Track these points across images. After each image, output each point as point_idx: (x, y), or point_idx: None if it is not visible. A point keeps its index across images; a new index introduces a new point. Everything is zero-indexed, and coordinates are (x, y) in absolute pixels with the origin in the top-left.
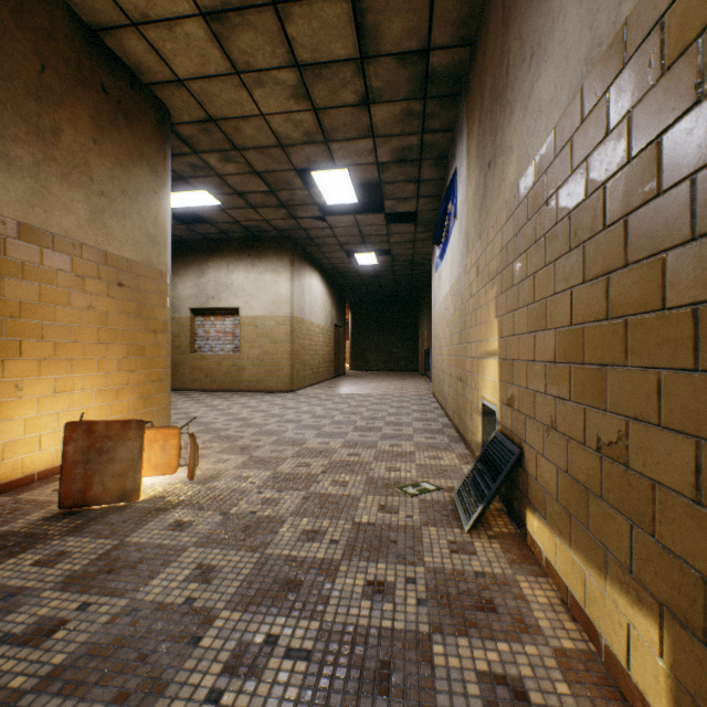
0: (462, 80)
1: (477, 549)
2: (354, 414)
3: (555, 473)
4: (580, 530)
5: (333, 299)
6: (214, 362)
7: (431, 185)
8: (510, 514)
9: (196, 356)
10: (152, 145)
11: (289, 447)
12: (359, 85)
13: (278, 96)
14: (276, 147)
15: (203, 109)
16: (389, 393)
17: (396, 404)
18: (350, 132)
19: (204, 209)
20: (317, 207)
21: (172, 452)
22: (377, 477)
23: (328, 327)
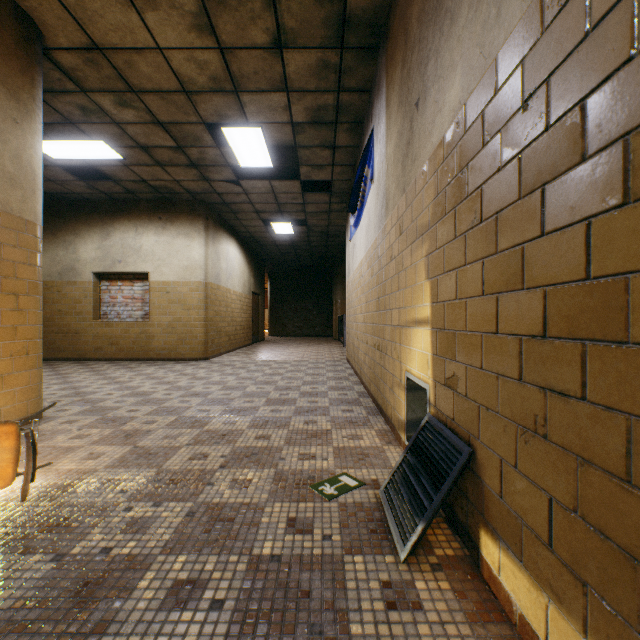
0: (381, 29)
1: (422, 596)
2: (267, 384)
3: (544, 502)
4: (615, 623)
5: (251, 268)
6: (121, 330)
7: (346, 152)
8: (452, 522)
9: (100, 323)
10: (12, 63)
11: (187, 431)
12: (270, 22)
13: (177, 25)
14: (180, 93)
15: (85, 32)
16: (305, 359)
17: (311, 371)
18: (262, 81)
19: (105, 163)
20: (231, 169)
21: (5, 457)
22: (287, 471)
23: (246, 294)
